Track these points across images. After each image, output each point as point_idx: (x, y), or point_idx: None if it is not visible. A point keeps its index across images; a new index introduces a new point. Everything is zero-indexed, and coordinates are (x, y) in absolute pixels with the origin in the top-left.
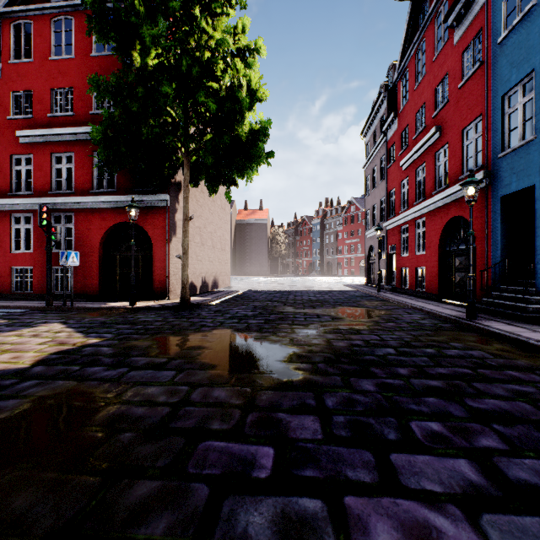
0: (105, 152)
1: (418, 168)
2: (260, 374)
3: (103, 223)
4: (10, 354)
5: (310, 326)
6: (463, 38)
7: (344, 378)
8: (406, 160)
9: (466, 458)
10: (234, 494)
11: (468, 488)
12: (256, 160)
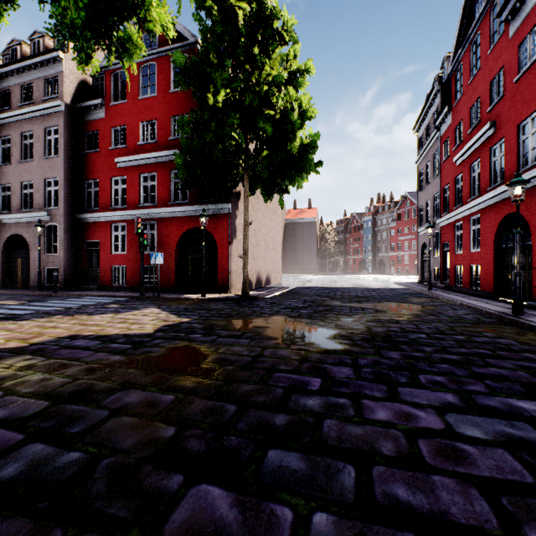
0: (184, 173)
1: (473, 163)
2: (311, 344)
3: (178, 229)
4: (137, 325)
5: (354, 316)
6: (519, 31)
7: (376, 350)
8: (459, 156)
9: (452, 393)
10: (297, 393)
11: (445, 404)
12: (306, 170)
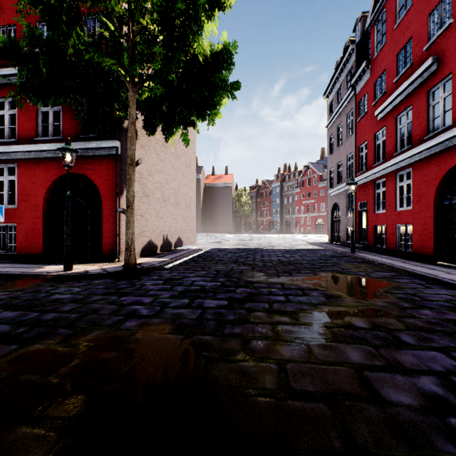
0: (18, 72)
1: (400, 114)
2: None
3: (47, 174)
4: None
5: (301, 316)
6: None
7: None
8: (383, 108)
9: None
10: None
11: None
12: (218, 91)
